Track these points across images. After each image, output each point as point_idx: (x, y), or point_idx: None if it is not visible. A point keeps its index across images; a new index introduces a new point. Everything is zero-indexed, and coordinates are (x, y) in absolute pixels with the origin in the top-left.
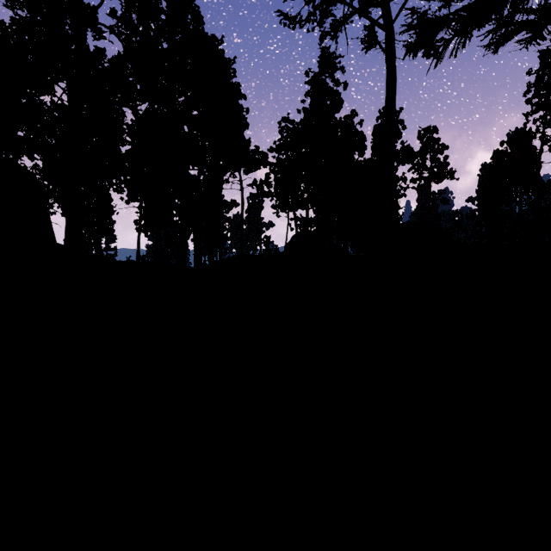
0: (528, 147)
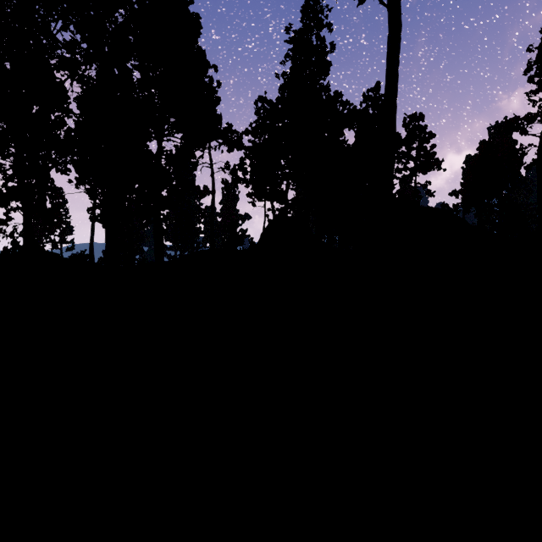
0: (526, 132)
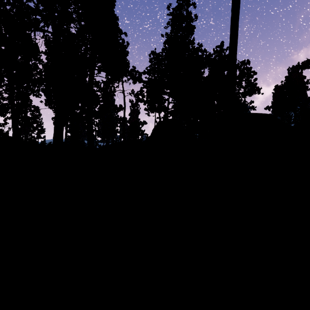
0: None
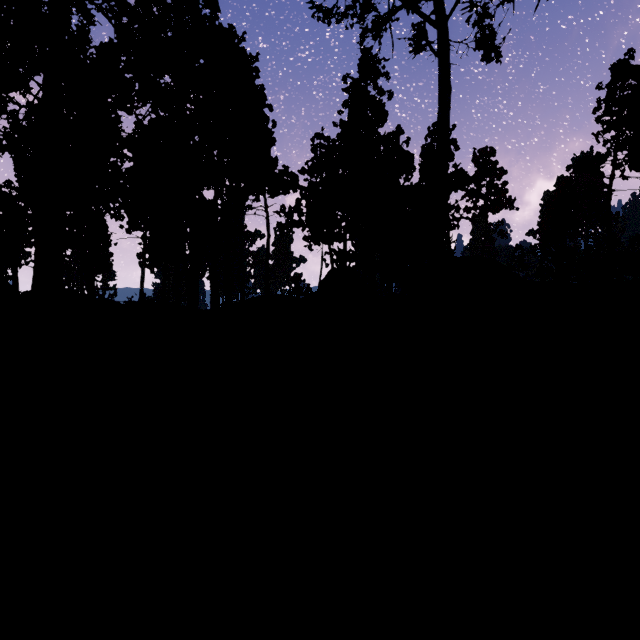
0: (597, 172)
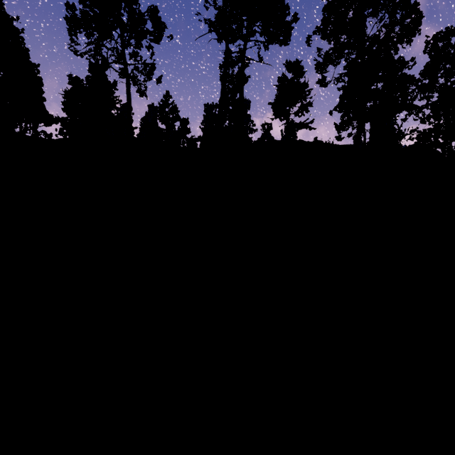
0: None
